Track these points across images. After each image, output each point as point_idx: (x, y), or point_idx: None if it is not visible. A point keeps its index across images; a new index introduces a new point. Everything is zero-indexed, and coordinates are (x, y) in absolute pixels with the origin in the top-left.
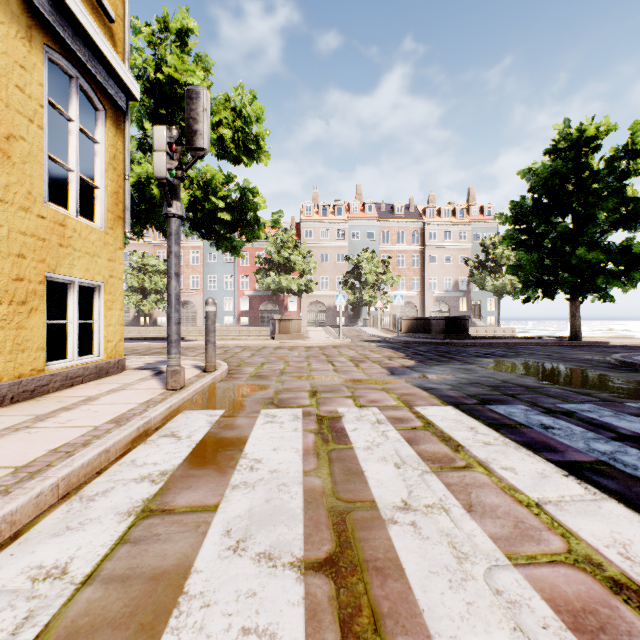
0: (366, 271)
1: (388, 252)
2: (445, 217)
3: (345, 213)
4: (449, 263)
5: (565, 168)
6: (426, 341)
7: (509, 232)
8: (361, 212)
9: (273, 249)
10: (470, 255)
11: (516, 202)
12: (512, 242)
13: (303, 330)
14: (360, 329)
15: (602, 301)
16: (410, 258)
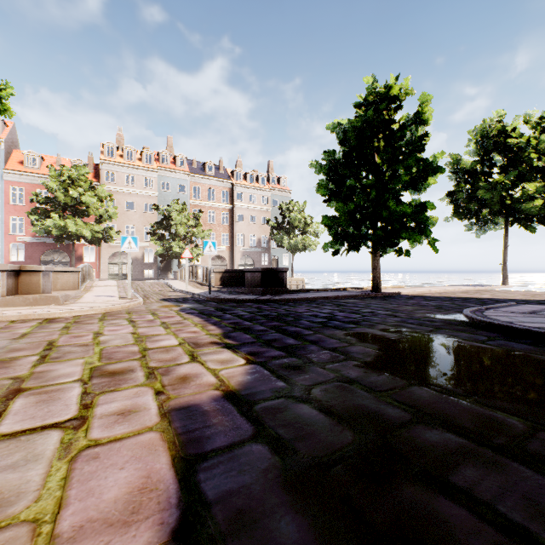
0: (176, 222)
1: (200, 207)
2: (250, 182)
3: (155, 162)
4: (254, 222)
5: (376, 120)
6: (244, 299)
7: (323, 182)
8: (172, 164)
9: (57, 186)
10: (270, 217)
11: (329, 152)
12: (328, 191)
13: (86, 285)
14: (166, 283)
15: (397, 255)
16: (220, 215)
